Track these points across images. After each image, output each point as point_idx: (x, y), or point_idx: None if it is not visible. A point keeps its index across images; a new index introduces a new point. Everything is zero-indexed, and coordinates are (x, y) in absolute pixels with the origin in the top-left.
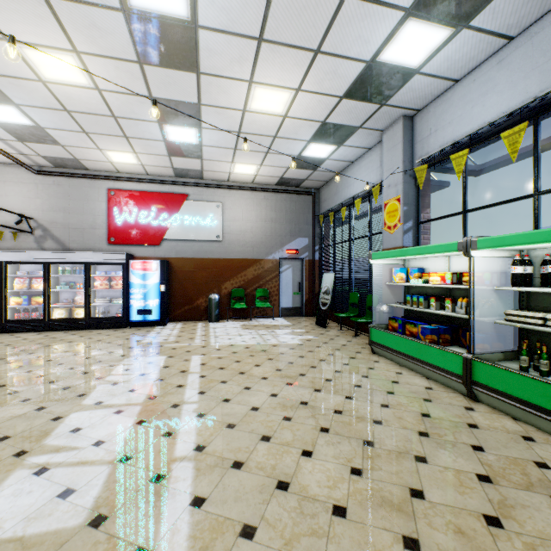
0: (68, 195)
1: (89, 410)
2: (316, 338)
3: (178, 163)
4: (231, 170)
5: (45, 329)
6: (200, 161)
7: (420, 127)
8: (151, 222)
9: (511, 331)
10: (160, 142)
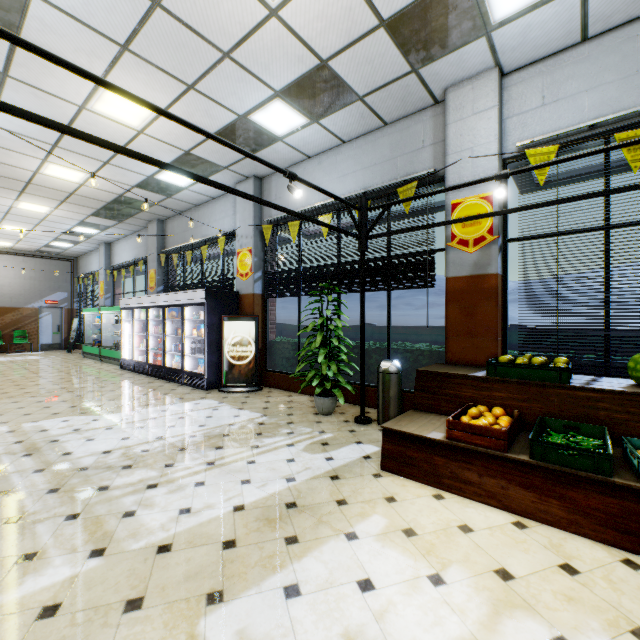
0: None
1: None
2: (57, 356)
3: None
4: None
5: None
6: None
7: (113, 250)
8: None
9: None
10: None
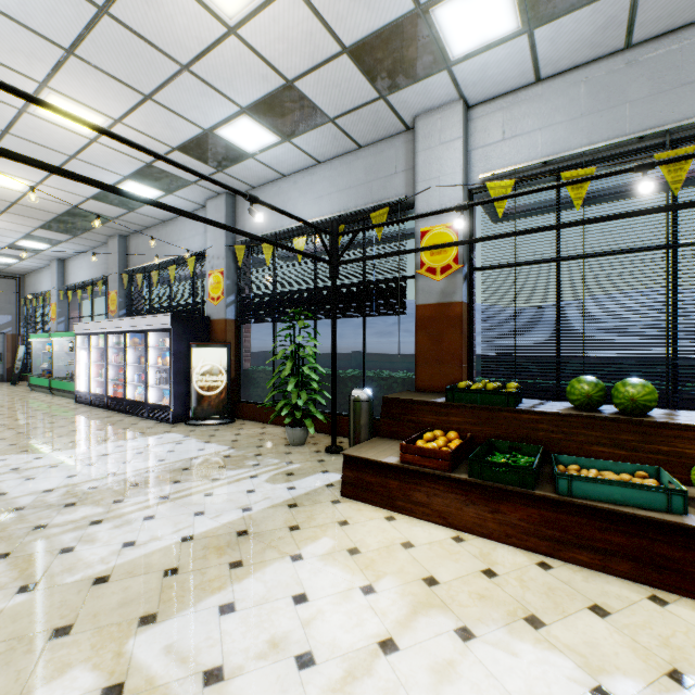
0: None
1: None
2: None
3: None
4: None
5: None
6: None
7: (68, 268)
8: None
9: None
10: None
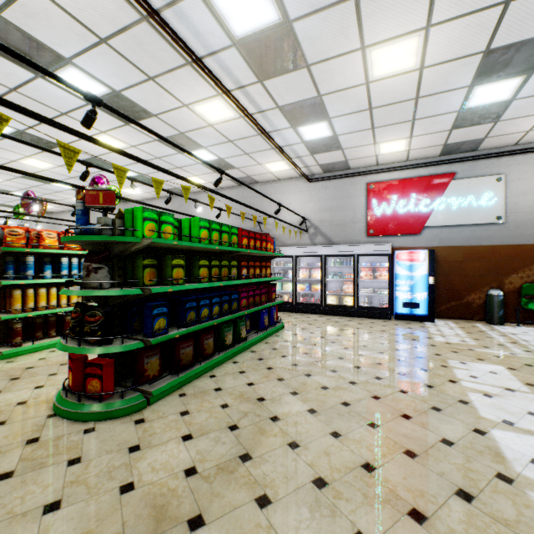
0: (332, 195)
1: (508, 430)
2: None
3: (456, 136)
4: (533, 125)
5: (321, 312)
6: (490, 125)
7: None
8: (410, 210)
9: None
10: (451, 114)
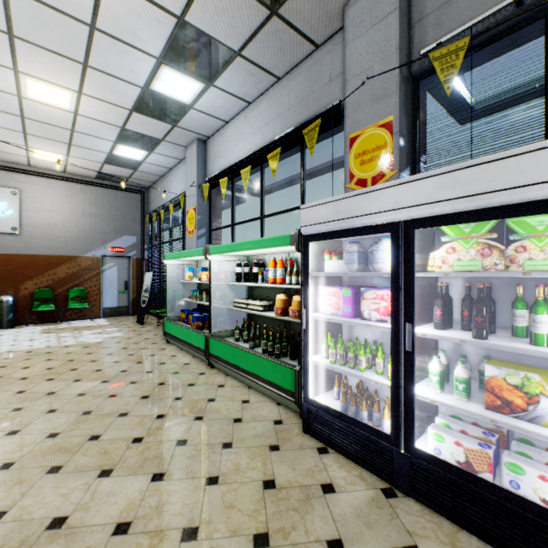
0: None
1: None
2: (123, 335)
3: None
4: (28, 154)
5: None
6: None
7: (210, 151)
8: None
9: (245, 314)
10: None
